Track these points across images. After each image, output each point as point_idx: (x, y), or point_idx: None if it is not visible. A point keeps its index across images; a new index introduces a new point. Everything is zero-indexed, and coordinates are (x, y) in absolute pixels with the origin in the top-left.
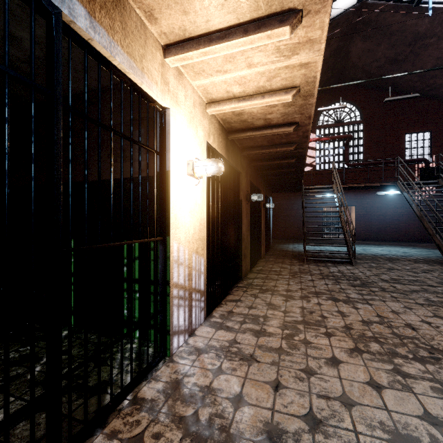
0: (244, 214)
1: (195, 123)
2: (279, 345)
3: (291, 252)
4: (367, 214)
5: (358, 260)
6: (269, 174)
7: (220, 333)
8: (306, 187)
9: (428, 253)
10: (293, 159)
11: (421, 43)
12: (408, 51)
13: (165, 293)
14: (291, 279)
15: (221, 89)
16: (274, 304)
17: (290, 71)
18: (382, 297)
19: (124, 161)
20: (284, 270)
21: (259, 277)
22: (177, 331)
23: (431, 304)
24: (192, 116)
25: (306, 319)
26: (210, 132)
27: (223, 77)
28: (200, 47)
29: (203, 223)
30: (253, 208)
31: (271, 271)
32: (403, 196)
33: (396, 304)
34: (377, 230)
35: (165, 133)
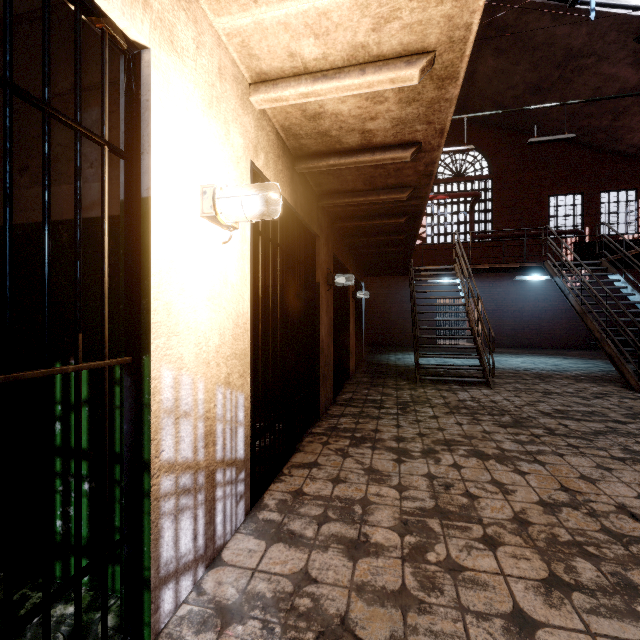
0: (324, 308)
1: (223, 113)
2: (401, 579)
3: (395, 368)
4: (498, 309)
5: (496, 379)
6: (362, 244)
7: (275, 555)
8: (415, 269)
9: (587, 366)
10: (403, 218)
11: (575, 64)
12: (556, 76)
13: (140, 491)
14: (401, 417)
15: (279, 47)
16: (379, 471)
17: (421, 5)
18: (555, 448)
19: (55, 183)
20: (388, 400)
21: (348, 413)
22: (173, 571)
23: (637, 459)
24: (216, 96)
25: (441, 504)
26: (258, 145)
27: (280, 9)
28: None
29: (242, 322)
30: (338, 297)
31: (367, 402)
32: (546, 285)
33: (584, 462)
34: (512, 333)
35: (138, 106)
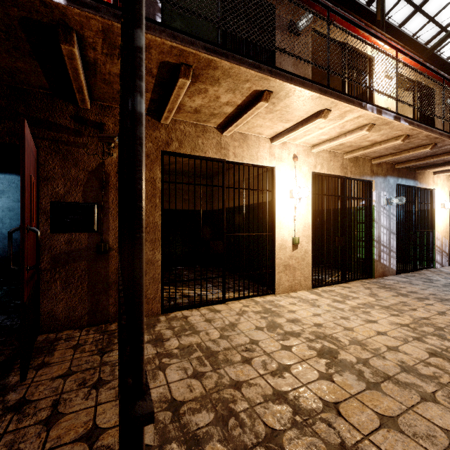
0: None
1: (444, 187)
2: None
3: None
4: None
5: None
6: None
7: None
8: None
9: None
10: None
11: None
12: None
13: (432, 248)
14: None
15: None
16: None
17: None
18: None
19: (410, 204)
20: None
21: None
22: (437, 261)
23: None
24: (442, 185)
25: None
26: None
27: None
28: (449, 172)
29: (447, 225)
30: None
31: None
32: None
33: None
34: None
35: (432, 197)
